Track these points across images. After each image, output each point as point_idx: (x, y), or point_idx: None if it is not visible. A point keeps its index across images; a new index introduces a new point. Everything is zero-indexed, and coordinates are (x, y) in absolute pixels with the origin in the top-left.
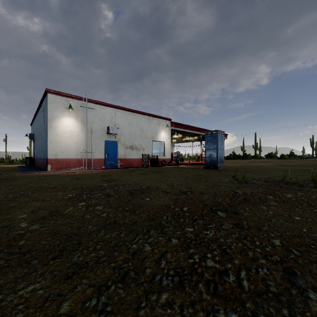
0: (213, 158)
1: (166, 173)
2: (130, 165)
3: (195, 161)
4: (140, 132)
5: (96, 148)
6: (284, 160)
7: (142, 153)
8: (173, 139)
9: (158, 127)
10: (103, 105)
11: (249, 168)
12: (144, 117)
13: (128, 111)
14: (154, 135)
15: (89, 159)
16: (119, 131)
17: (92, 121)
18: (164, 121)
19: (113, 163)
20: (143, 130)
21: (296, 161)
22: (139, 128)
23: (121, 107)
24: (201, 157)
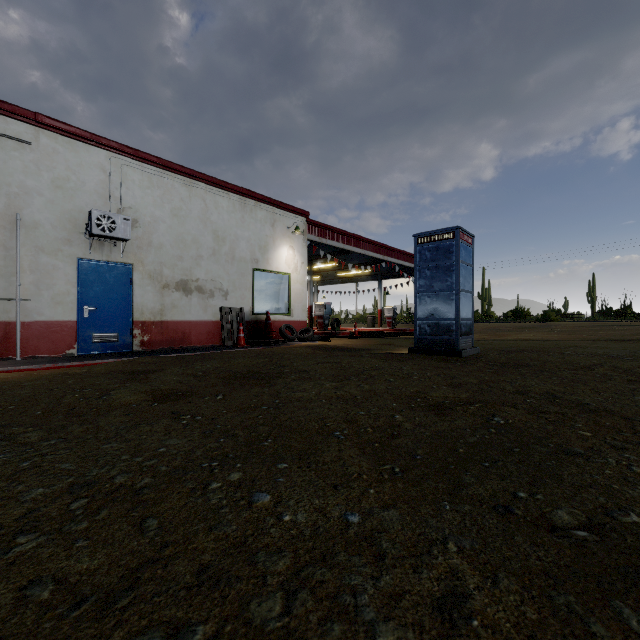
0: (442, 321)
1: (278, 388)
2: (179, 341)
3: (368, 326)
4: (216, 240)
5: (41, 286)
6: (567, 325)
7: (221, 306)
8: (315, 274)
9: (271, 230)
10: (69, 135)
11: (549, 352)
12: (229, 198)
13: (170, 172)
14: (260, 255)
15: (5, 323)
16: (136, 232)
17: (20, 186)
18: (288, 217)
19: (115, 337)
20: (224, 236)
21: (599, 326)
22: (212, 228)
23: (143, 153)
24: (380, 318)
